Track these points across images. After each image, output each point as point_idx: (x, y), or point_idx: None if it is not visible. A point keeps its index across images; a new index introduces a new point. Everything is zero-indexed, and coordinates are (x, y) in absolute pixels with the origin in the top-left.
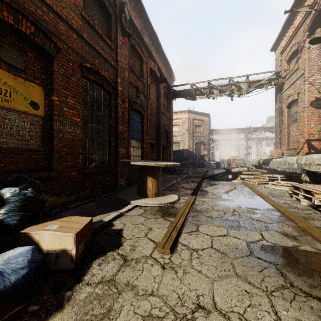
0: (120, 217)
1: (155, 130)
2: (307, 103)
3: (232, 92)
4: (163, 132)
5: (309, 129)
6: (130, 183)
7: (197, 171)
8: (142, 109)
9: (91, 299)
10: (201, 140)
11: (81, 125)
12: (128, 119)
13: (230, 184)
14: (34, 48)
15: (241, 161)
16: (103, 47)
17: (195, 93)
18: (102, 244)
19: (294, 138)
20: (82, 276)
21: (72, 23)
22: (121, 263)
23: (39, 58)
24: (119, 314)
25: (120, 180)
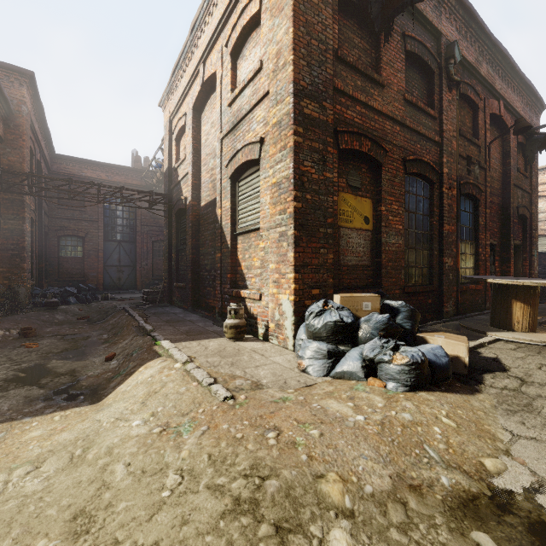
0: (482, 348)
1: (498, 219)
2: None
3: None
4: (516, 220)
5: None
6: (459, 310)
7: None
8: (477, 189)
9: (503, 395)
10: None
11: (402, 233)
12: (456, 212)
13: None
14: (366, 162)
15: None
16: (425, 124)
17: None
18: (481, 365)
19: None
20: (480, 380)
21: (396, 116)
22: (519, 381)
23: (369, 170)
24: (541, 408)
25: (445, 304)
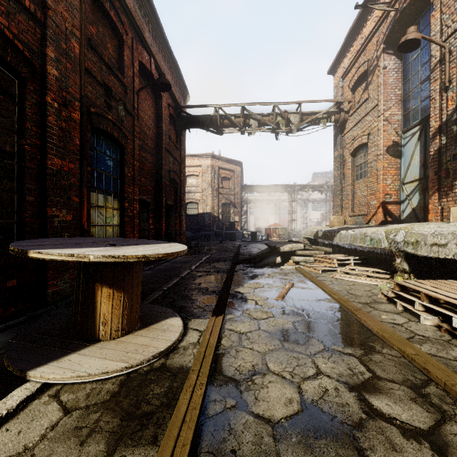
0: None
1: (153, 178)
2: (383, 149)
3: (277, 127)
4: (168, 182)
5: (385, 187)
6: None
7: (225, 248)
8: (121, 133)
9: None
10: (231, 200)
11: None
12: (80, 146)
13: (281, 275)
14: None
15: (284, 230)
16: None
17: (222, 122)
18: None
19: (362, 200)
20: None
21: None
22: None
23: None
24: None
25: (53, 281)
